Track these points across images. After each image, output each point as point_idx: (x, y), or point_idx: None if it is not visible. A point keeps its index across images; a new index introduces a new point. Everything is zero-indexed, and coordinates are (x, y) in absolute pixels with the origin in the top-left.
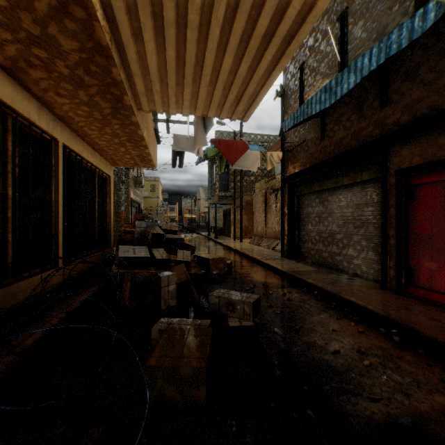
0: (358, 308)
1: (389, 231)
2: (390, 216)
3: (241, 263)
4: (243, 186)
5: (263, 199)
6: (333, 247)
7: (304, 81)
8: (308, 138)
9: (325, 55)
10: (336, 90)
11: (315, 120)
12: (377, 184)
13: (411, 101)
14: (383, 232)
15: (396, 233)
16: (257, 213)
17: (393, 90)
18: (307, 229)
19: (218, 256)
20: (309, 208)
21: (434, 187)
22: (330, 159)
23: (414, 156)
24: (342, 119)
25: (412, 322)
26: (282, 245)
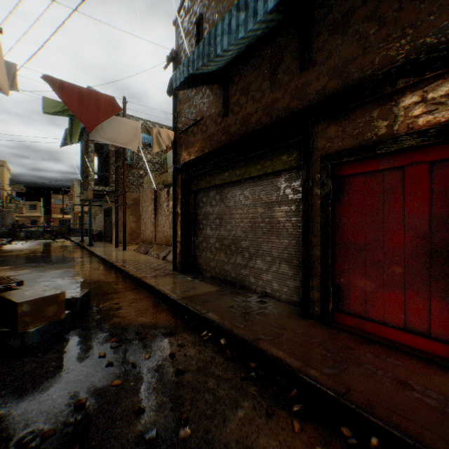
0: (295, 376)
1: (313, 238)
2: (314, 218)
3: (113, 287)
4: (129, 180)
5: (152, 196)
6: (237, 258)
7: (201, 40)
8: (207, 115)
9: (228, 5)
10: (257, 7)
11: (216, 91)
12: (293, 177)
13: (343, 61)
14: (305, 240)
15: (323, 242)
16: (145, 214)
17: (319, 47)
18: (205, 234)
19: (46, 293)
20: (207, 208)
21: (372, 179)
22: (236, 141)
23: (346, 137)
24: (251, 89)
25: (390, 406)
26: (174, 255)
